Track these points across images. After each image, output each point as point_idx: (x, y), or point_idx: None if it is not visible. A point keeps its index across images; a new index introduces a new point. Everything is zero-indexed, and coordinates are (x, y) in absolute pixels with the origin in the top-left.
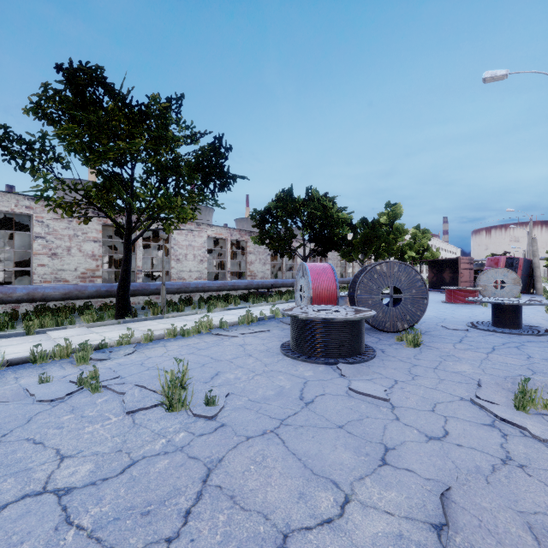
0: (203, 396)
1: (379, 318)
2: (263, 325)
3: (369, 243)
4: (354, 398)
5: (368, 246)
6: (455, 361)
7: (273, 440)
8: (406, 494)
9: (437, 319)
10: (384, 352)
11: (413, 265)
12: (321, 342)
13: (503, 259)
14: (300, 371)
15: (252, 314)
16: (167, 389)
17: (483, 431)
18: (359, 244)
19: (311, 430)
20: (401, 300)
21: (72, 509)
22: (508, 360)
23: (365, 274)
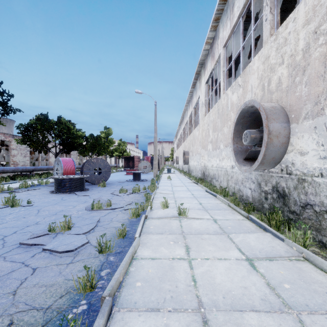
0: (23, 203)
1: (93, 179)
2: (35, 188)
3: (94, 147)
4: (79, 197)
5: (94, 149)
6: (113, 188)
7: (55, 205)
8: (88, 204)
9: (117, 180)
10: (92, 189)
11: (119, 158)
12: (68, 187)
13: (150, 157)
14: (60, 196)
15: (27, 183)
16: (5, 203)
17: (109, 197)
18: (89, 147)
19: (66, 202)
20: (101, 172)
21: (2, 218)
22: (128, 187)
23: (87, 163)
